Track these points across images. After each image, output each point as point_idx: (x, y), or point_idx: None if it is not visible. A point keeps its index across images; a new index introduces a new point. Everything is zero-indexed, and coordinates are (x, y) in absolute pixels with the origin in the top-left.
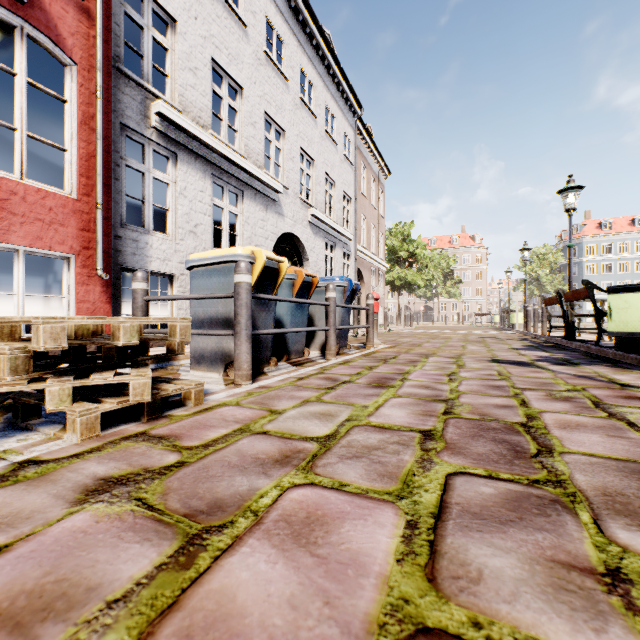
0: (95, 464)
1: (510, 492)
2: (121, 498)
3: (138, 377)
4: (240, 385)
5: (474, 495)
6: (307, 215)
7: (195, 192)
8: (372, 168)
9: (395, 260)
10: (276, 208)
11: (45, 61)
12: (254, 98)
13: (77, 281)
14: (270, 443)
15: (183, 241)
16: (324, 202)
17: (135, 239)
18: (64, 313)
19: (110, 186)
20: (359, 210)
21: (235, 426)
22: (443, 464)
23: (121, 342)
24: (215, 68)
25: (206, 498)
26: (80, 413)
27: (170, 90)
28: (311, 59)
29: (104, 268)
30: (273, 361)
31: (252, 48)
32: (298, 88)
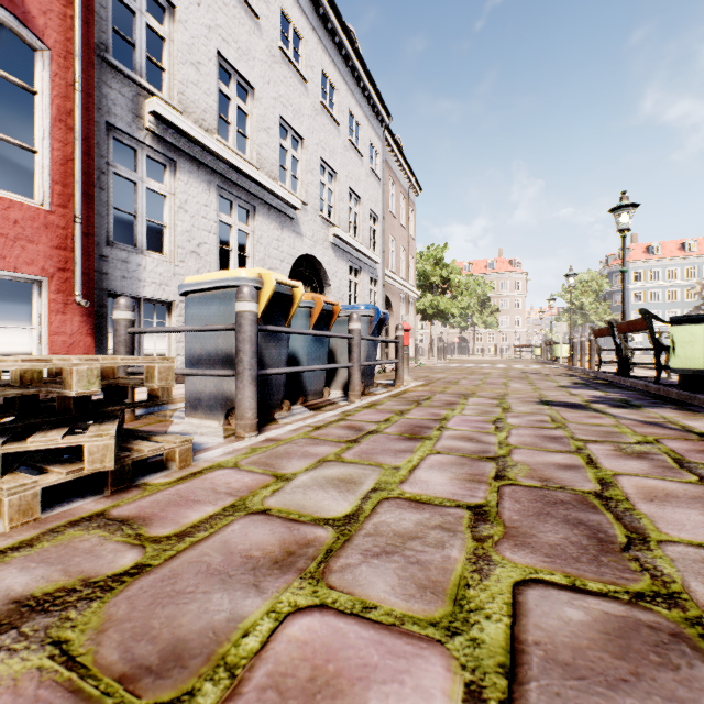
0: (15, 571)
1: (609, 618)
2: (31, 641)
3: (96, 438)
4: (243, 438)
5: (558, 625)
6: (329, 235)
7: (198, 206)
8: (402, 184)
9: (427, 286)
10: (293, 226)
11: (16, 48)
12: (268, 100)
13: (50, 309)
14: (270, 530)
15: (183, 263)
16: (348, 220)
17: (125, 260)
18: (34, 347)
19: (92, 196)
20: (387, 230)
21: (227, 501)
22: (506, 565)
23: (74, 391)
24: (222, 64)
25: (161, 639)
26: (9, 491)
27: (168, 87)
28: (333, 59)
29: (85, 294)
30: (286, 405)
31: (265, 43)
32: (318, 91)
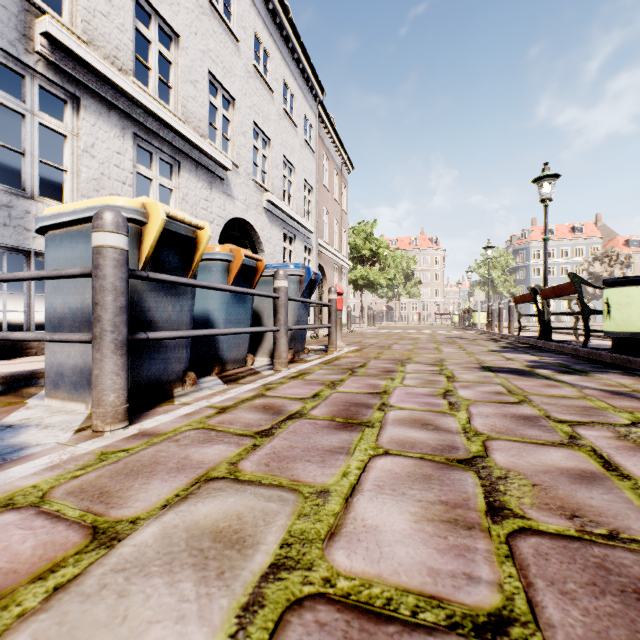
0: None
1: None
2: None
3: None
4: (101, 432)
5: None
6: (262, 200)
7: (109, 152)
8: (335, 160)
9: (358, 259)
10: (224, 188)
11: None
12: (195, 52)
13: None
14: None
15: None
16: (282, 188)
17: (6, 204)
18: None
19: None
20: (321, 203)
21: None
22: None
23: None
24: (140, 1)
25: None
26: None
27: (69, 12)
28: (267, 25)
29: None
30: (190, 378)
31: None
32: (251, 54)
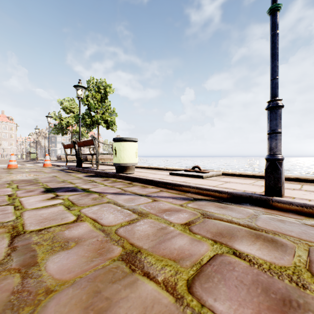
0: None
1: None
2: None
3: None
4: None
5: None
6: None
7: None
8: None
9: None
10: None
11: None
12: None
13: None
14: None
15: None
16: None
17: None
18: None
19: None
20: None
21: None
22: None
23: None
24: None
25: None
26: None
27: None
28: None
29: None
30: None
31: None
32: None
